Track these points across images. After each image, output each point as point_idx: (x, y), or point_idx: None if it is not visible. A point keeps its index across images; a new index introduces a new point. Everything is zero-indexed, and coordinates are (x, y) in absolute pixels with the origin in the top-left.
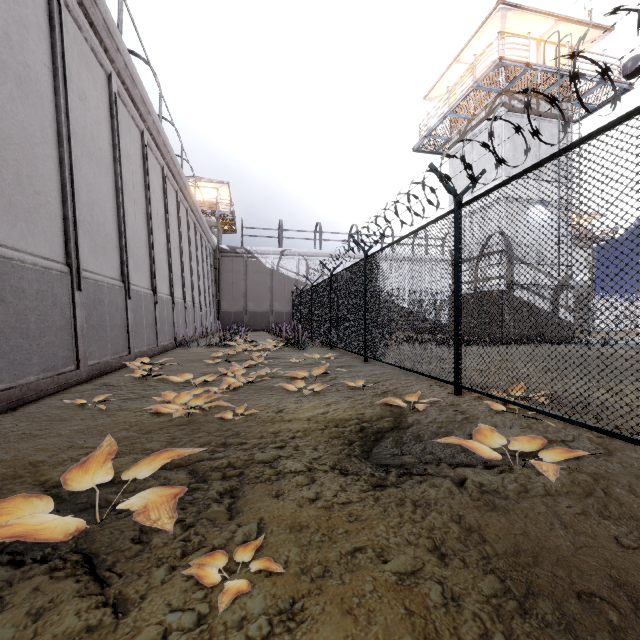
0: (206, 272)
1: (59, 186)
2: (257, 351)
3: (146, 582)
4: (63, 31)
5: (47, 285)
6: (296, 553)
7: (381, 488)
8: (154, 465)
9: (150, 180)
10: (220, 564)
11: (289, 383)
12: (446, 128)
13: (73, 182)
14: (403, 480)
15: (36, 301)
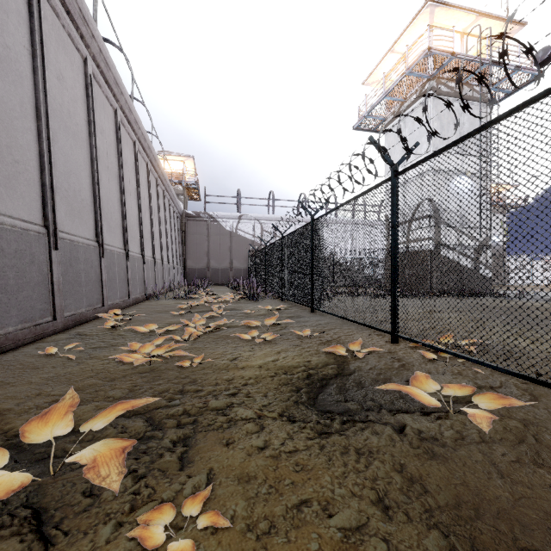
0: (174, 234)
1: (37, 156)
2: (217, 303)
3: (91, 541)
4: (41, 17)
5: (25, 245)
6: (243, 507)
7: (326, 435)
8: (110, 416)
9: (123, 153)
10: (166, 521)
11: (244, 332)
12: (382, 109)
13: (50, 152)
14: (347, 427)
15: (14, 259)
